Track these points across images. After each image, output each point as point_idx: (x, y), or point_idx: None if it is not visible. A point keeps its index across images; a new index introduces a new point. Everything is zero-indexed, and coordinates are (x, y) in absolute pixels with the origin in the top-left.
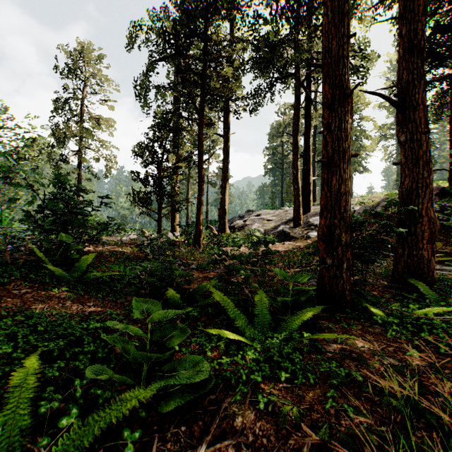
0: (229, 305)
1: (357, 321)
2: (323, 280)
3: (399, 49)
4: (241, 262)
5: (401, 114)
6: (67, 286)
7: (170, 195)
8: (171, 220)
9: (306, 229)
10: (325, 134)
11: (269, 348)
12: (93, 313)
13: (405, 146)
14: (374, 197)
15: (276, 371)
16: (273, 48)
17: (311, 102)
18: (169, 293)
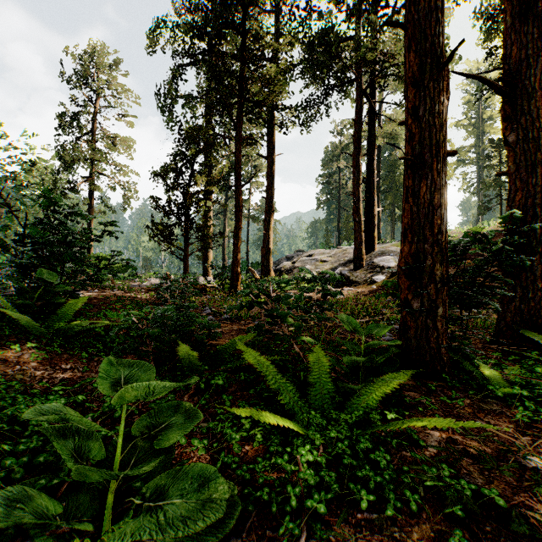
0: (270, 369)
1: (461, 393)
2: (406, 333)
3: (505, 18)
4: (288, 307)
5: (509, 105)
6: (37, 341)
7: (199, 227)
8: (203, 262)
9: (369, 272)
10: (410, 123)
11: (334, 439)
12: (67, 380)
13: (514, 148)
14: (453, 233)
15: (349, 485)
16: (329, 46)
17: (375, 115)
18: (181, 351)
